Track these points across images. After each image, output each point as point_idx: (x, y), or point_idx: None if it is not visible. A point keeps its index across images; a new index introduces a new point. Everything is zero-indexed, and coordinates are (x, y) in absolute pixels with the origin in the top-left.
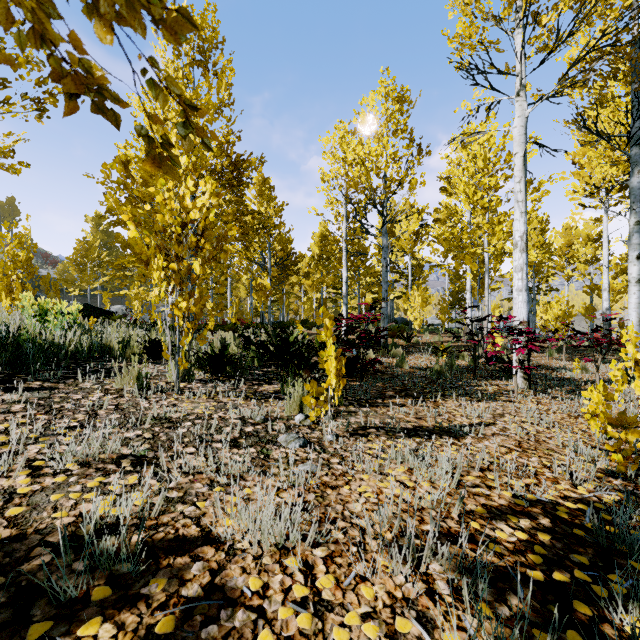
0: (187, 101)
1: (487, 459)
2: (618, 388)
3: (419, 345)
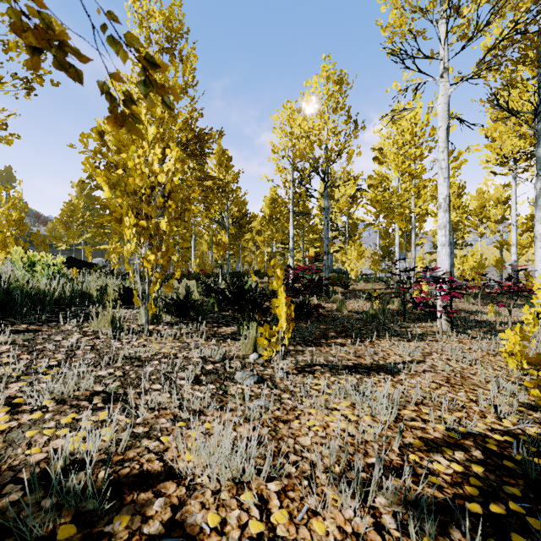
0: (146, 57)
1: (420, 394)
2: (530, 330)
3: (355, 292)
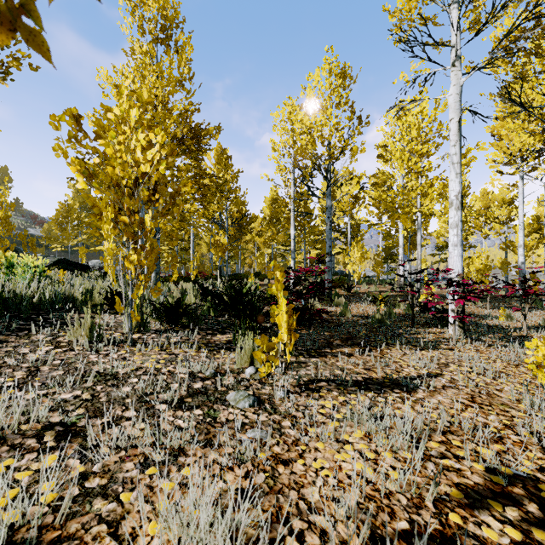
0: None
1: (445, 418)
2: None
3: (358, 295)
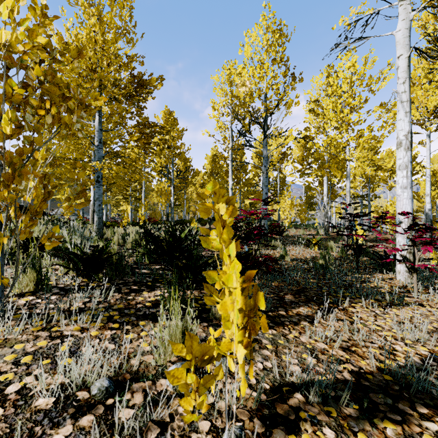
0: None
1: None
2: None
3: (289, 238)
